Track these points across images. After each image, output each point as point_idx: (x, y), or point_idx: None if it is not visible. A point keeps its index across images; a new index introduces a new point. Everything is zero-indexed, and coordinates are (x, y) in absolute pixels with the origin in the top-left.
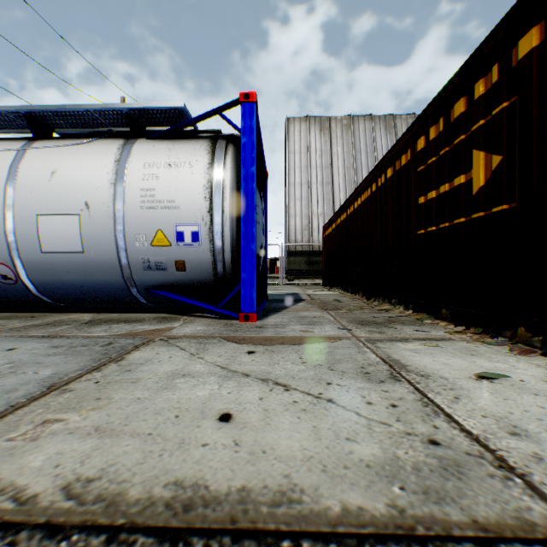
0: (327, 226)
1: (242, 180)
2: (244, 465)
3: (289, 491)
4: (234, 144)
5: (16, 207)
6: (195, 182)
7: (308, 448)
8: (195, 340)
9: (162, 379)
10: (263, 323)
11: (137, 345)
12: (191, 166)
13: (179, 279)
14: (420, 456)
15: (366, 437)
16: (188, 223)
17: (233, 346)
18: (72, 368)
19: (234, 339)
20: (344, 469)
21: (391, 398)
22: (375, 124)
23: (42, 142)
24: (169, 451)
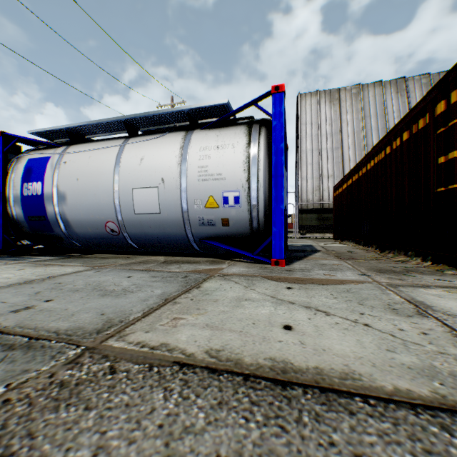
0: (338, 186)
1: (273, 155)
2: (312, 355)
3: (350, 373)
4: (266, 126)
5: (120, 184)
6: (236, 159)
7: (356, 352)
8: (243, 277)
9: (232, 300)
10: (291, 268)
11: (204, 278)
12: (234, 146)
13: (223, 232)
14: (454, 368)
15: (403, 350)
16: (231, 190)
17: (274, 283)
18: (171, 290)
19: (272, 278)
20: (389, 367)
21: (420, 328)
22: (385, 89)
23: (133, 139)
24: (258, 342)
